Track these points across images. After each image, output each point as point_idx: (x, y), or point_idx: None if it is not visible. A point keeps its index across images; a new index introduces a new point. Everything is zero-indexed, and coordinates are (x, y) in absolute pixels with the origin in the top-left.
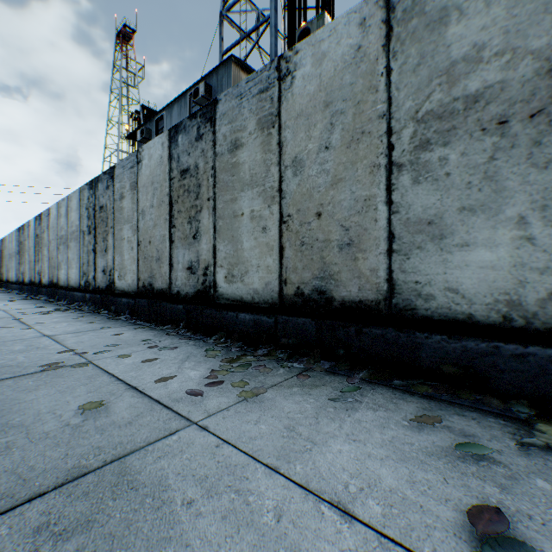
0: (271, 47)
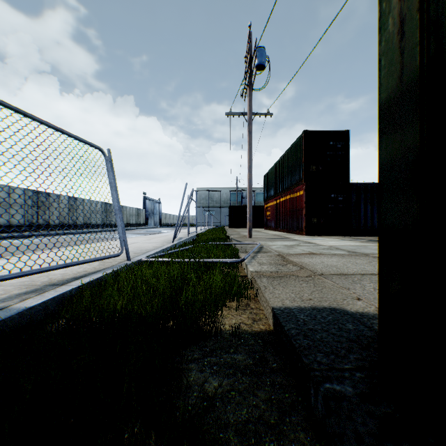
0: None
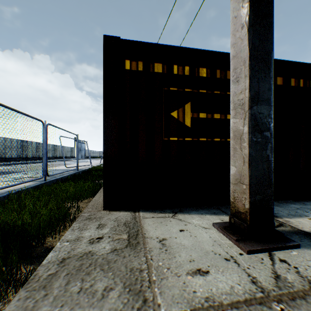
0: None
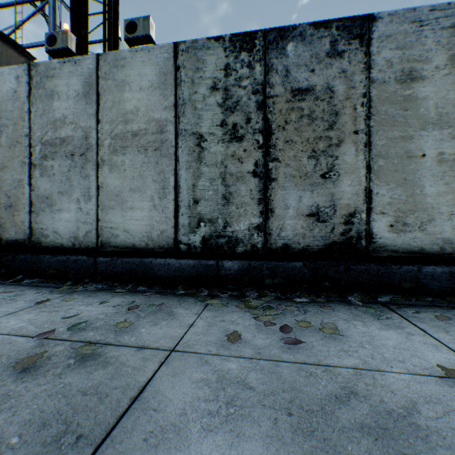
0: (50, 24)
